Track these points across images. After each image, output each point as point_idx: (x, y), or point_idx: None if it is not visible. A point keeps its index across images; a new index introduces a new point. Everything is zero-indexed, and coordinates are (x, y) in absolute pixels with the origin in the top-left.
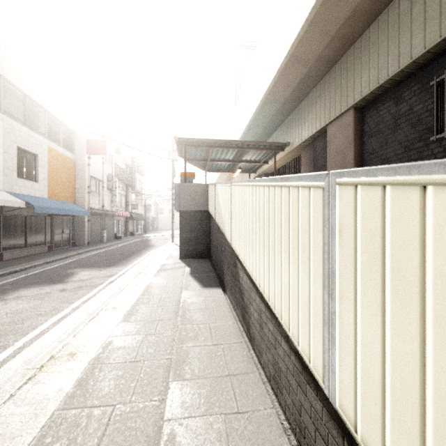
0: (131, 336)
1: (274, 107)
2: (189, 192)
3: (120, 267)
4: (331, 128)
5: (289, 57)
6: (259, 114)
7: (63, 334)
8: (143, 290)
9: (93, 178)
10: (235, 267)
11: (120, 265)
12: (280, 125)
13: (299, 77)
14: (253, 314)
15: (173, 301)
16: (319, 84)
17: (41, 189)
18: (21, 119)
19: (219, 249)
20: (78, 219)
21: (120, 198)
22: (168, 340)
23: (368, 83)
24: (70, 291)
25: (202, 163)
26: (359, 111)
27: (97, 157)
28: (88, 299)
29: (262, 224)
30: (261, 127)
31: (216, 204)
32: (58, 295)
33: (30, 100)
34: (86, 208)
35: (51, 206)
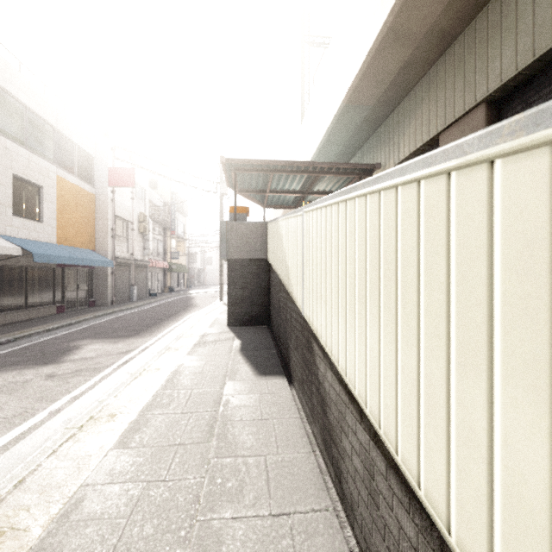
0: (121, 486)
1: (358, 114)
2: (241, 234)
3: (145, 338)
4: (446, 137)
5: (386, 31)
6: (337, 126)
7: (10, 470)
8: (166, 380)
9: (119, 217)
10: (309, 351)
11: (145, 334)
12: (366, 142)
13: (398, 64)
14: (350, 457)
15: (208, 402)
16: (427, 75)
17: (47, 232)
18: (20, 138)
19: (283, 316)
20: (99, 272)
21: (156, 245)
22: (188, 498)
23: (514, 59)
24: (60, 378)
25: (259, 196)
26: (494, 107)
27: (124, 191)
28: (82, 393)
29: (388, 281)
30: (340, 146)
31: (278, 248)
32: (40, 386)
33: (32, 114)
34: (109, 257)
35: (58, 254)
